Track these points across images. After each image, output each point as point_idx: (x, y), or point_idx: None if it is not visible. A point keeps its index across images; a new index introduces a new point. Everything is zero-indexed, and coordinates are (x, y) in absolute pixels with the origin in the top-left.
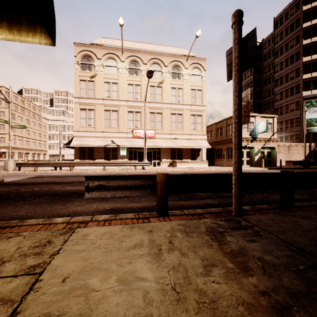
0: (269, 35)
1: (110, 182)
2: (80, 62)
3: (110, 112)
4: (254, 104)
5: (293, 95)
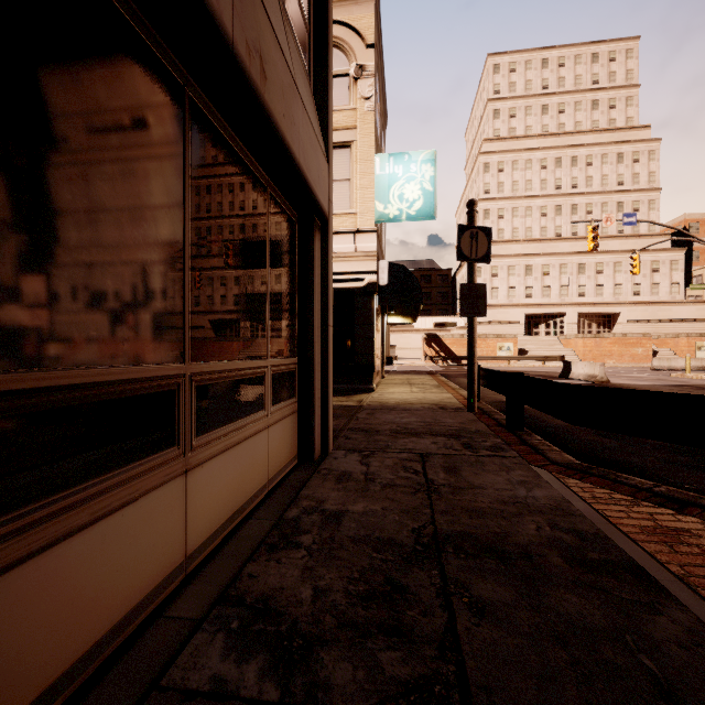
0: None
1: None
2: None
3: None
4: None
5: None
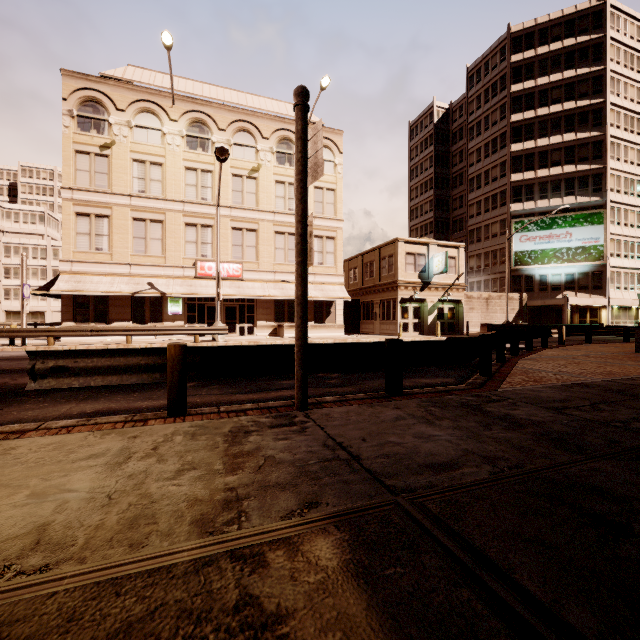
0: (461, 97)
1: (80, 360)
2: (76, 113)
3: (145, 223)
4: (437, 221)
5: (496, 209)
